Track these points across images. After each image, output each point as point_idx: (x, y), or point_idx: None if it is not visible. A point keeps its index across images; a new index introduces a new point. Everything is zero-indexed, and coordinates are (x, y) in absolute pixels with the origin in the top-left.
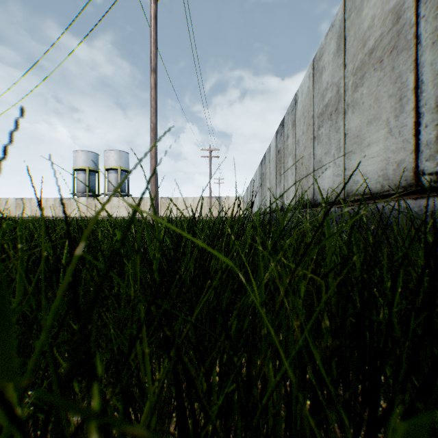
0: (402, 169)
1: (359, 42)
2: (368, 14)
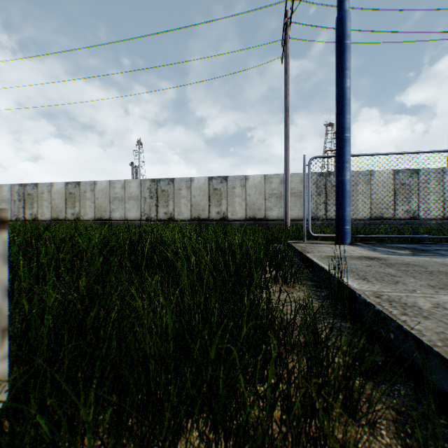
0: (11, 218)
1: (3, 196)
2: (5, 193)
